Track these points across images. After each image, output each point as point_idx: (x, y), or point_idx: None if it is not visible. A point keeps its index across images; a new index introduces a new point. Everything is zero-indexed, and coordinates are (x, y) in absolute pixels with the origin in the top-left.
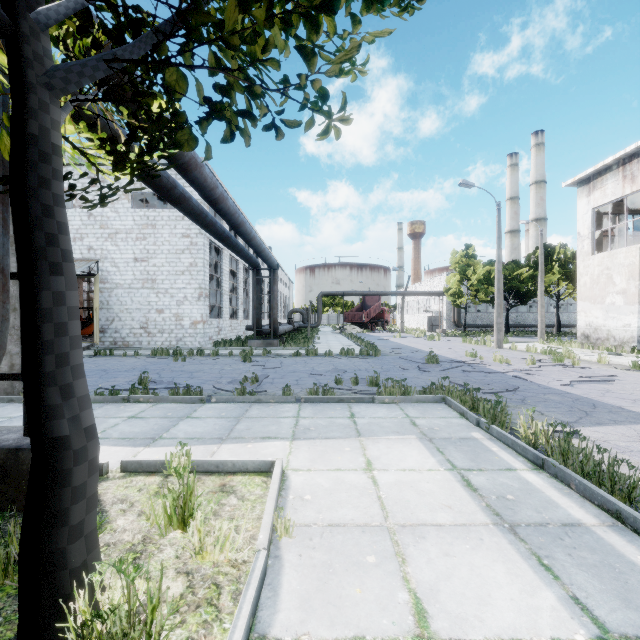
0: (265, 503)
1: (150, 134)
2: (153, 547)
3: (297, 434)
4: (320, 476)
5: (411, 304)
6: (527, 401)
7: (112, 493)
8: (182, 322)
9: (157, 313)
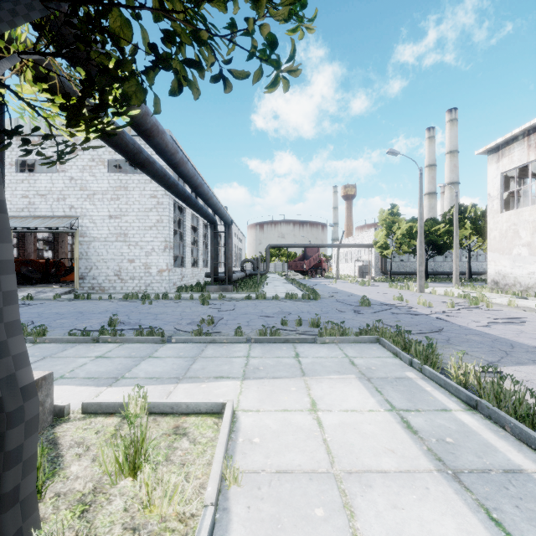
0: (215, 447)
1: (100, 88)
2: (102, 498)
3: (247, 374)
4: (268, 417)
5: (345, 255)
6: (452, 341)
7: (70, 436)
8: (150, 270)
9: (129, 262)
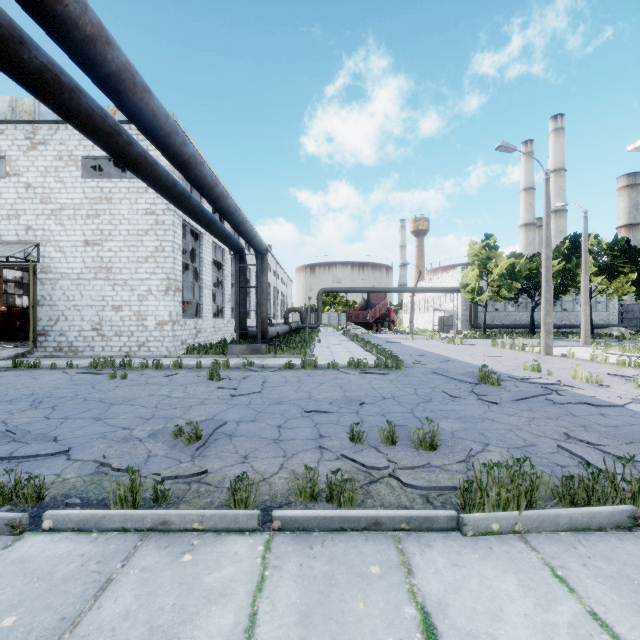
0: None
1: None
2: None
3: None
4: None
5: (419, 303)
6: None
7: None
8: (145, 322)
9: (113, 311)
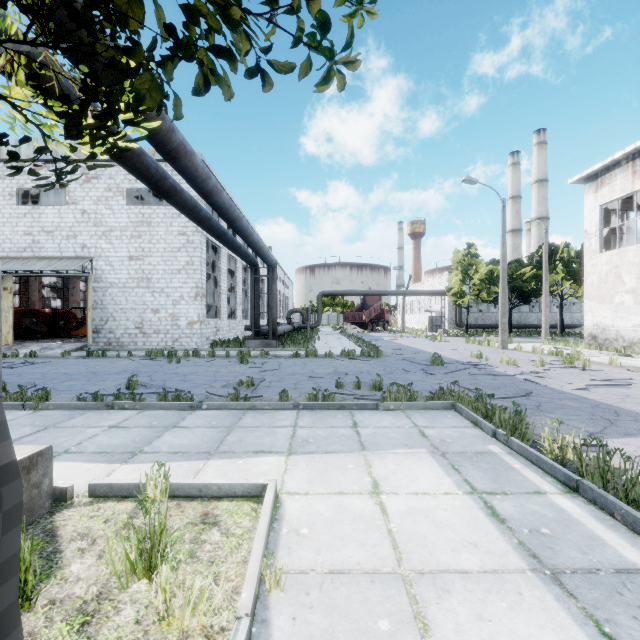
0: (253, 539)
1: (106, 87)
2: (109, 606)
3: (294, 447)
4: (319, 502)
5: (412, 304)
6: (543, 407)
7: (73, 525)
8: (178, 322)
9: (152, 313)
